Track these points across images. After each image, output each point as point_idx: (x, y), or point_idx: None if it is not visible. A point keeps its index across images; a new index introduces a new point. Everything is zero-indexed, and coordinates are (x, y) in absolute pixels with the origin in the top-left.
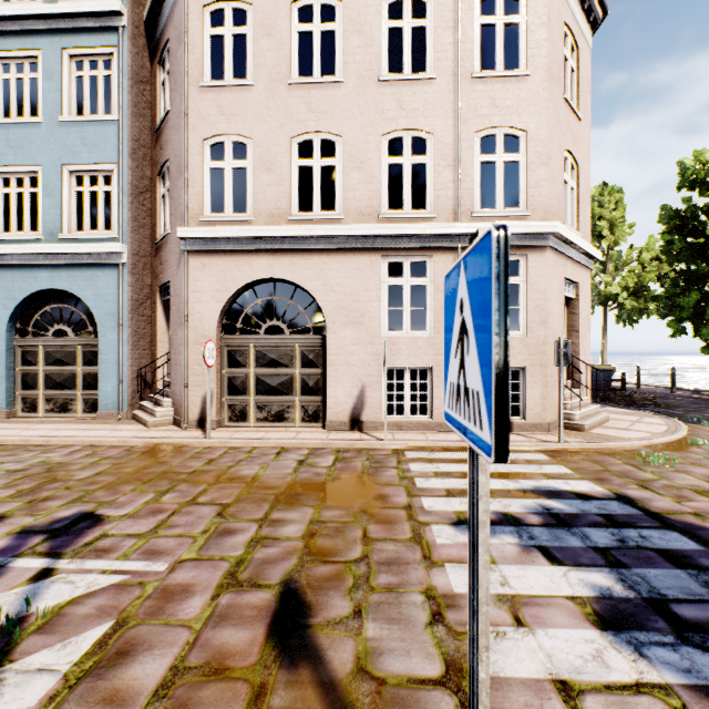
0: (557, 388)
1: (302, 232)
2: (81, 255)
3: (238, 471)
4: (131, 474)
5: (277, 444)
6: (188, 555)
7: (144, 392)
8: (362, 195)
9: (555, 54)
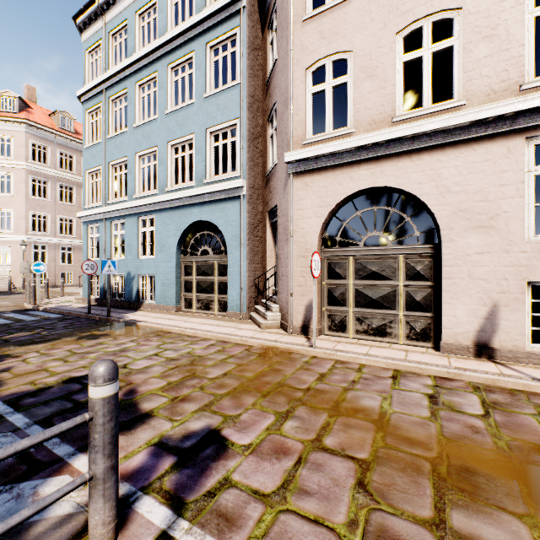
0: None
1: (411, 130)
2: (216, 193)
3: (357, 398)
4: (251, 381)
5: (387, 365)
6: None
7: (257, 298)
8: (493, 68)
9: None
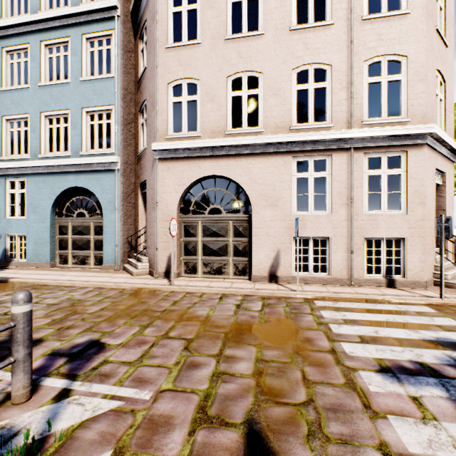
0: (431, 254)
1: (235, 142)
2: (93, 164)
3: (195, 311)
4: (123, 310)
5: (219, 291)
6: (166, 385)
7: (130, 252)
8: (278, 114)
9: None
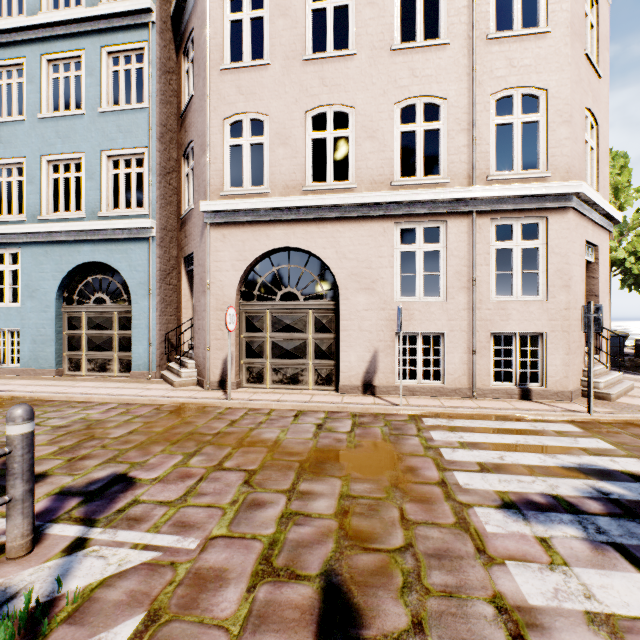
0: (579, 354)
1: (317, 201)
2: (117, 230)
3: (260, 434)
4: (160, 434)
5: (294, 407)
6: (219, 531)
7: (171, 354)
8: (375, 164)
9: (577, 9)
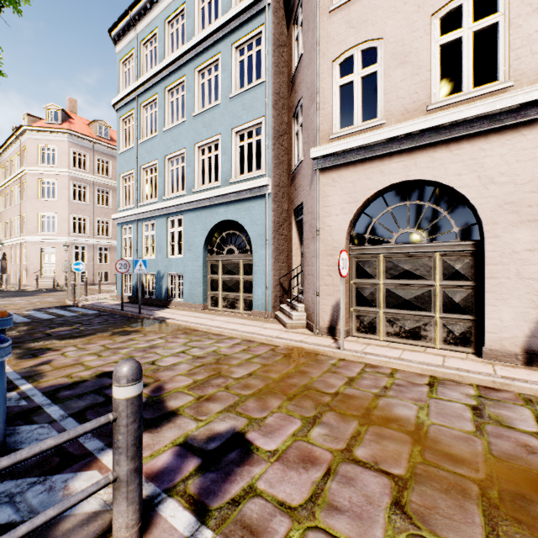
0: None
1: (449, 117)
2: (242, 192)
3: (389, 406)
4: (276, 382)
5: (423, 370)
6: None
7: (282, 297)
8: None
9: None
